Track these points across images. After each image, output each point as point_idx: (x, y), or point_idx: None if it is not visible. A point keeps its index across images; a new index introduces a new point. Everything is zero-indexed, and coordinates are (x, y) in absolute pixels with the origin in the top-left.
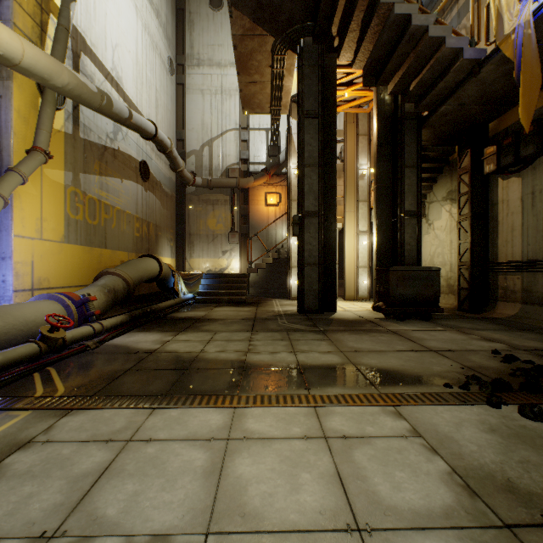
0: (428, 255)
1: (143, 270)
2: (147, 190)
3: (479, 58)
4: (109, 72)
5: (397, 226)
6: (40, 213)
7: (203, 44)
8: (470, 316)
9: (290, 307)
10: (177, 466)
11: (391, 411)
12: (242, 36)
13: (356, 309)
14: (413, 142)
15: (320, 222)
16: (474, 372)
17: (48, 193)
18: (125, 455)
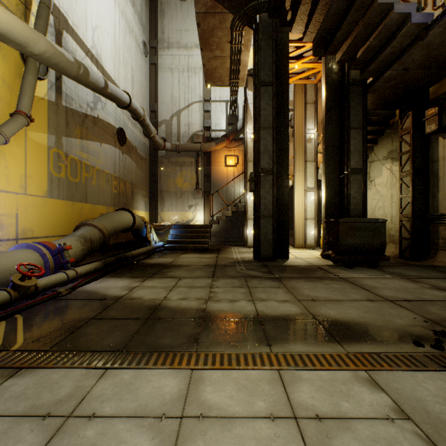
0: (369, 209)
1: (118, 221)
2: (124, 153)
3: (427, 22)
4: (89, 50)
5: (344, 182)
6: (24, 171)
7: (172, 30)
8: (413, 264)
9: (247, 254)
10: None
11: (365, 379)
12: (204, 14)
13: (306, 256)
14: (359, 105)
15: (274, 179)
16: (440, 326)
17: (32, 153)
18: (58, 440)
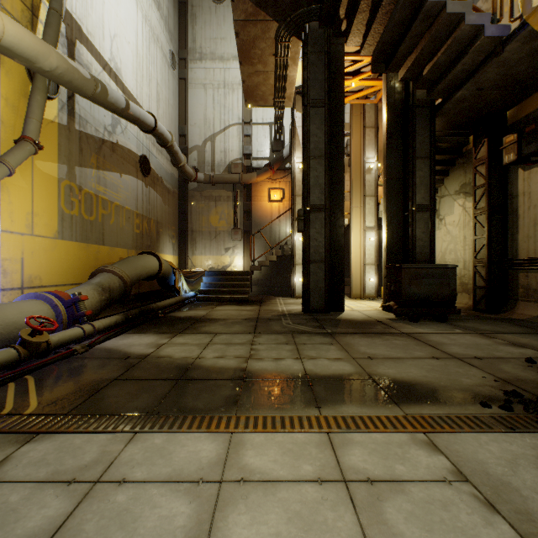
0: (438, 252)
1: (142, 267)
2: (147, 186)
3: (502, 36)
4: (106, 63)
5: (408, 221)
6: (31, 207)
7: (205, 38)
8: (488, 317)
9: (295, 306)
10: (152, 526)
11: (423, 441)
12: (244, 21)
13: (364, 308)
14: (426, 131)
15: (326, 217)
16: (512, 386)
17: (40, 186)
18: (87, 505)
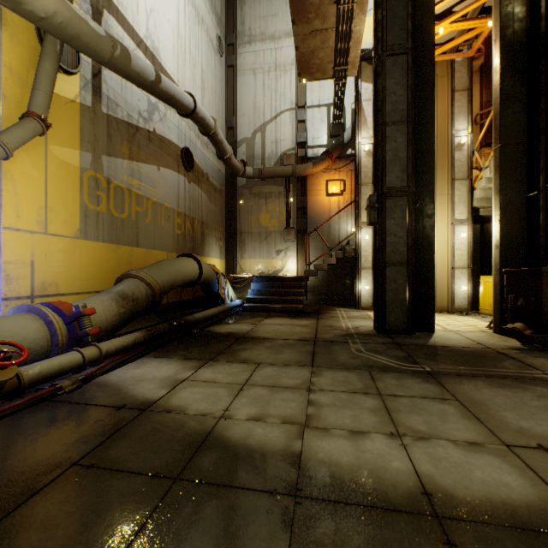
0: None
1: (176, 272)
2: (190, 182)
3: None
4: (141, 40)
5: (539, 204)
6: (44, 200)
7: (254, 18)
8: None
9: (362, 321)
10: None
11: None
12: None
13: (462, 328)
14: None
15: (409, 203)
16: None
17: (56, 176)
18: None
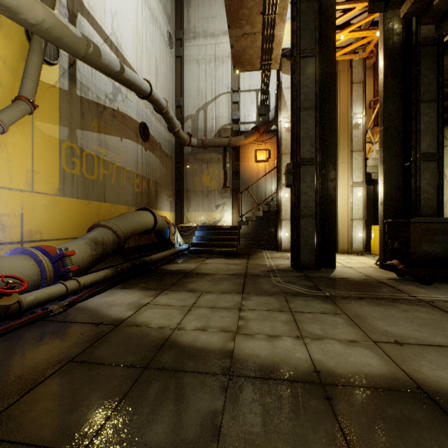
0: None
1: (136, 222)
2: (147, 150)
3: None
4: (108, 36)
5: (411, 172)
6: (31, 165)
7: (198, 18)
8: None
9: (282, 260)
10: None
11: None
12: None
13: (356, 265)
14: (432, 72)
15: (317, 170)
16: None
17: (41, 146)
18: None
